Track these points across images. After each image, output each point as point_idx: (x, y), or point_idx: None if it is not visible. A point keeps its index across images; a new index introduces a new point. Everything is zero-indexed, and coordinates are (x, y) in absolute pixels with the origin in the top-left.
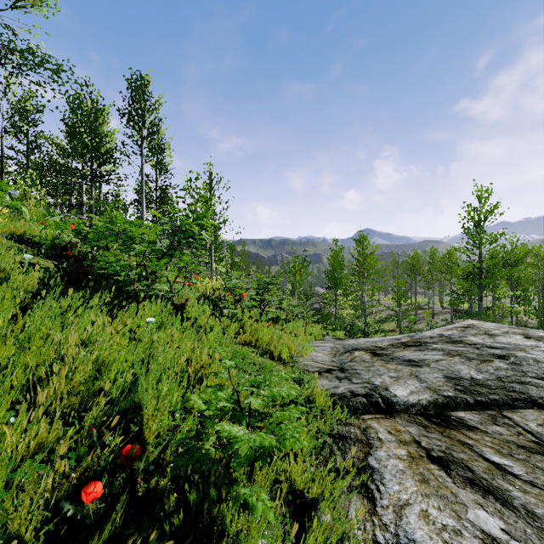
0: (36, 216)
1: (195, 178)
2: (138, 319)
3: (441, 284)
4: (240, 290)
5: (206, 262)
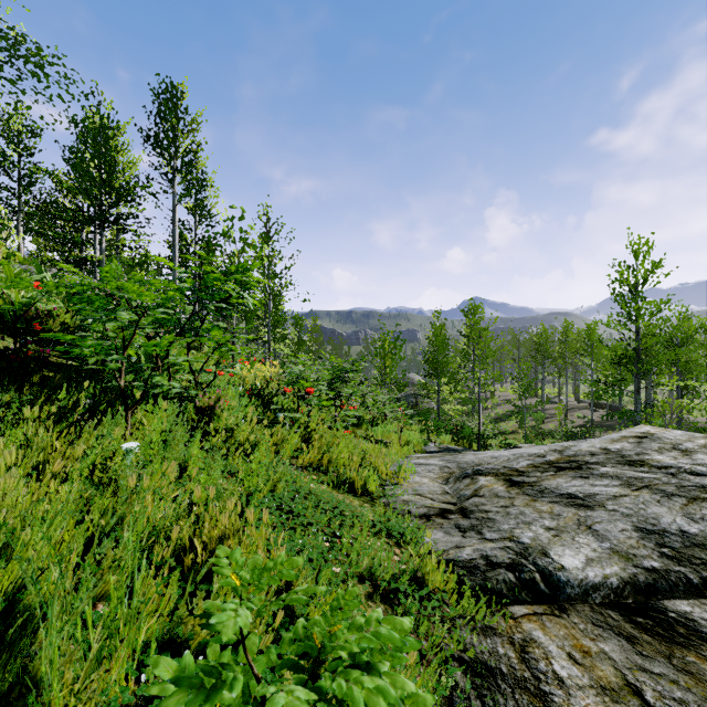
0: (5, 272)
1: (239, 217)
2: (117, 440)
3: (576, 369)
4: (304, 382)
5: (264, 340)
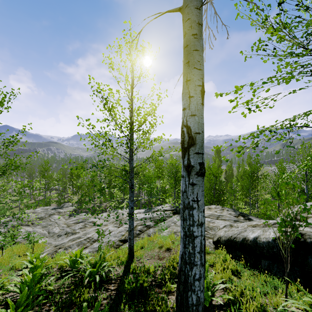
0: None
1: None
2: None
3: None
4: None
5: None
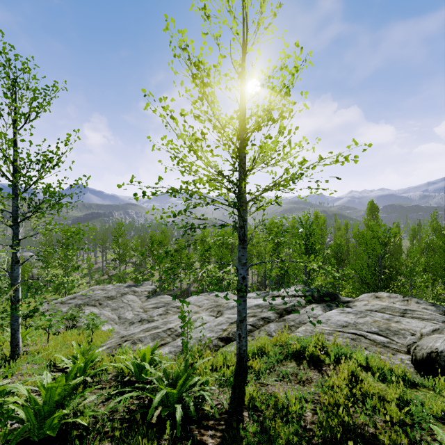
0: None
1: None
2: None
3: None
4: None
5: None
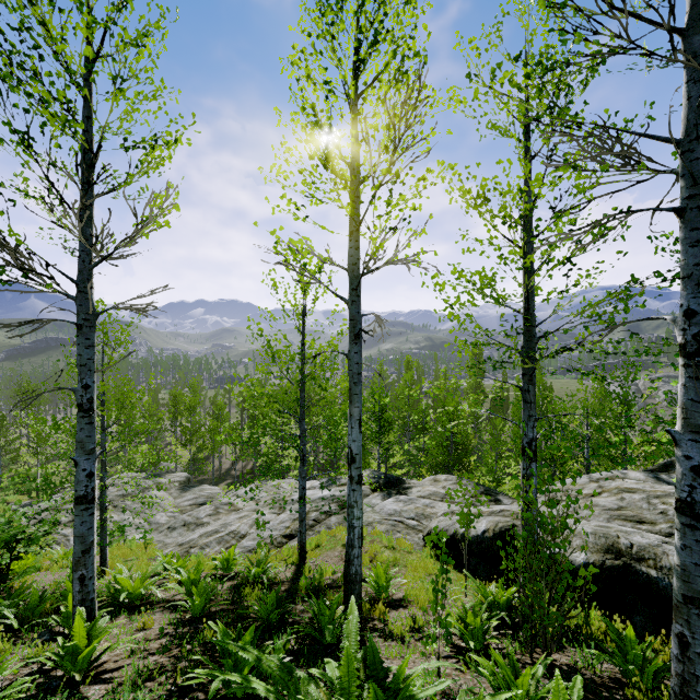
0: None
1: None
2: None
3: None
4: None
5: None
